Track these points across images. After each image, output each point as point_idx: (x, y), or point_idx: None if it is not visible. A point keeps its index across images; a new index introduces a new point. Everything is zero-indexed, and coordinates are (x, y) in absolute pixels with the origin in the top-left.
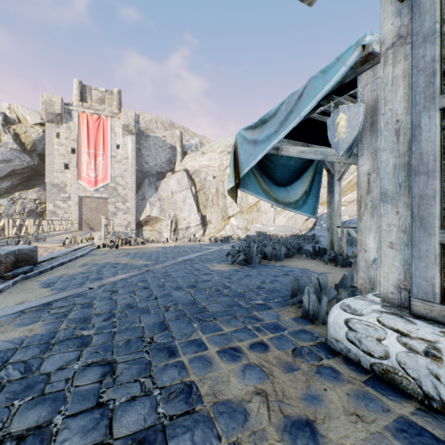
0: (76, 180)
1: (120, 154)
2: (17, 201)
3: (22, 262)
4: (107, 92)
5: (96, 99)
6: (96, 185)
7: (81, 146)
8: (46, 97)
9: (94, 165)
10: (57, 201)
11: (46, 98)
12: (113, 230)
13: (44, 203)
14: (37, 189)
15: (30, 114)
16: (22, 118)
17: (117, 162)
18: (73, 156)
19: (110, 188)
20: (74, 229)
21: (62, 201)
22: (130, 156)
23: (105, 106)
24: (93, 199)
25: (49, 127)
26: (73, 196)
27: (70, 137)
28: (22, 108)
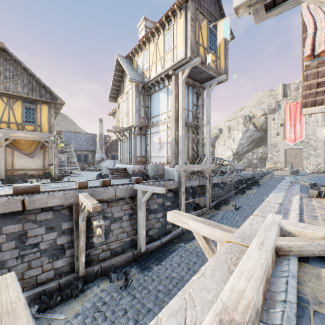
0: (282, 140)
1: (311, 120)
2: (254, 153)
3: (297, 173)
4: (300, 82)
5: (292, 89)
6: (294, 141)
7: (285, 121)
8: (268, 102)
9: (293, 131)
10: (272, 152)
11: (267, 103)
12: (307, 167)
13: (265, 153)
14: (262, 147)
15: (258, 111)
16: (254, 114)
17: (309, 125)
18: (281, 128)
19: (303, 142)
20: (281, 166)
21: (275, 152)
22: (319, 119)
23: (298, 91)
24: (292, 150)
25: (269, 116)
26: (281, 149)
27: (279, 118)
28: (254, 110)
